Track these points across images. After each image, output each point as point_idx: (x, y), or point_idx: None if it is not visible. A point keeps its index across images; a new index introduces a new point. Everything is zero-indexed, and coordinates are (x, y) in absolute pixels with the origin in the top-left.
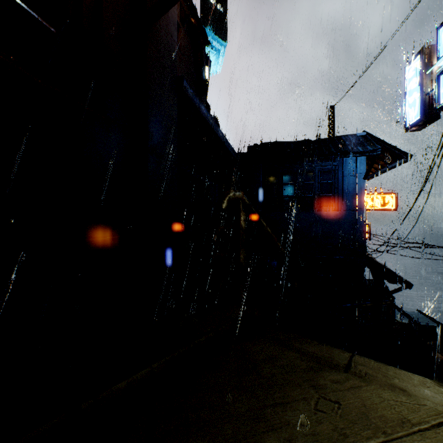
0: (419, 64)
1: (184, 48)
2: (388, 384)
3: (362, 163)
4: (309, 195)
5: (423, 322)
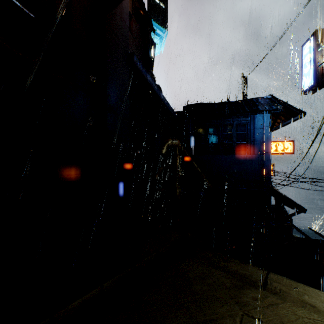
0: (312, 43)
1: (135, 33)
2: (300, 300)
3: (268, 118)
4: (229, 142)
5: (313, 237)
